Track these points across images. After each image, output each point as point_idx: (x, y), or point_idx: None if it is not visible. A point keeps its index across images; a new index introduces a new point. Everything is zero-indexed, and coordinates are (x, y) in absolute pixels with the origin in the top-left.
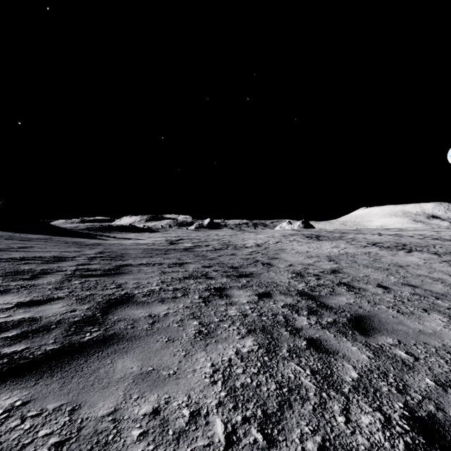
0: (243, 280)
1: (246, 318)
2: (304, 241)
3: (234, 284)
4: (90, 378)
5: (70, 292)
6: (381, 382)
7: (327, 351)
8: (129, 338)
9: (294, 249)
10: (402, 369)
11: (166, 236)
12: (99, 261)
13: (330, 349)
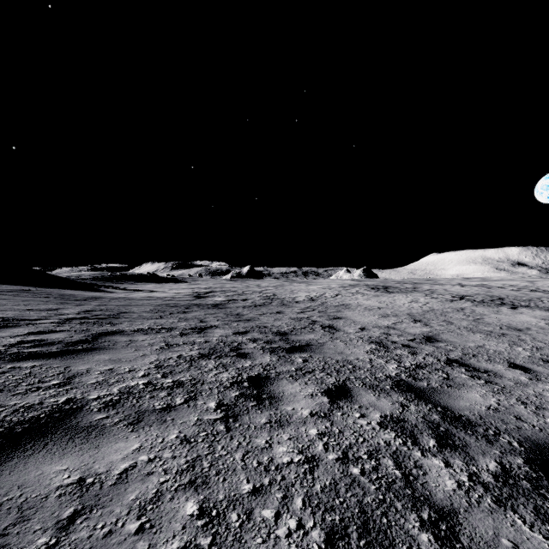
0: (297, 357)
1: (316, 472)
2: (371, 293)
3: (283, 367)
4: None
5: None
6: None
7: None
8: None
9: (361, 305)
10: None
11: (193, 287)
12: (72, 326)
13: None
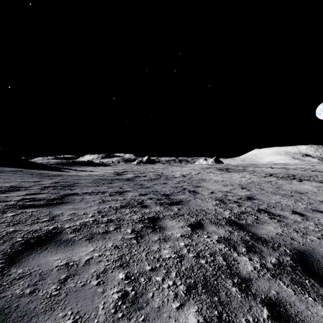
0: (174, 207)
1: (183, 262)
2: (218, 172)
3: (166, 213)
4: None
5: None
6: None
7: None
8: (12, 322)
9: (212, 179)
10: None
11: (115, 169)
12: (49, 191)
13: None
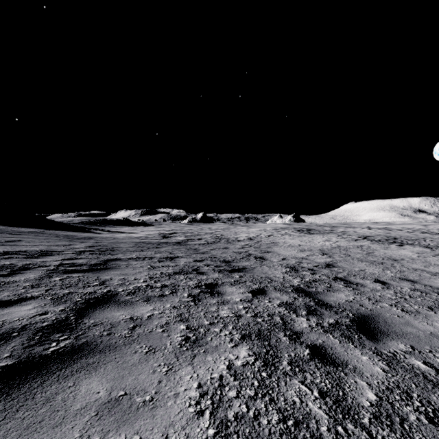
0: (236, 275)
1: (240, 320)
2: (296, 234)
3: (226, 279)
4: (40, 411)
5: (47, 290)
6: (406, 408)
7: (334, 362)
8: (102, 349)
9: (287, 243)
10: (426, 386)
11: (160, 230)
12: (87, 255)
13: (338, 359)
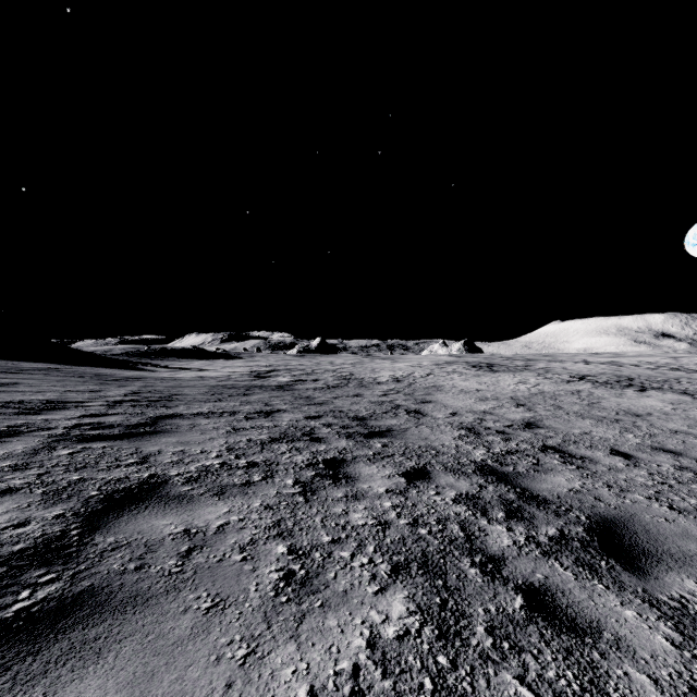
0: (376, 442)
1: (388, 531)
2: (470, 373)
3: (360, 451)
4: None
5: (40, 474)
6: None
7: (575, 626)
8: (120, 603)
9: (457, 387)
10: None
11: (251, 365)
12: (125, 409)
13: (580, 618)
